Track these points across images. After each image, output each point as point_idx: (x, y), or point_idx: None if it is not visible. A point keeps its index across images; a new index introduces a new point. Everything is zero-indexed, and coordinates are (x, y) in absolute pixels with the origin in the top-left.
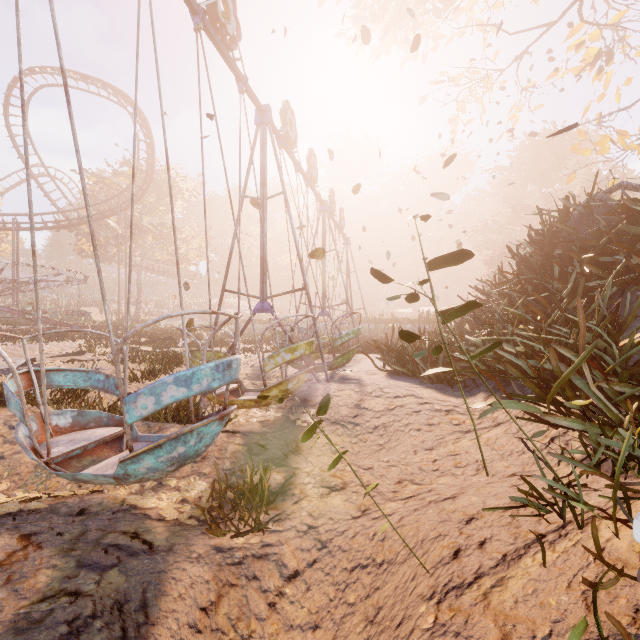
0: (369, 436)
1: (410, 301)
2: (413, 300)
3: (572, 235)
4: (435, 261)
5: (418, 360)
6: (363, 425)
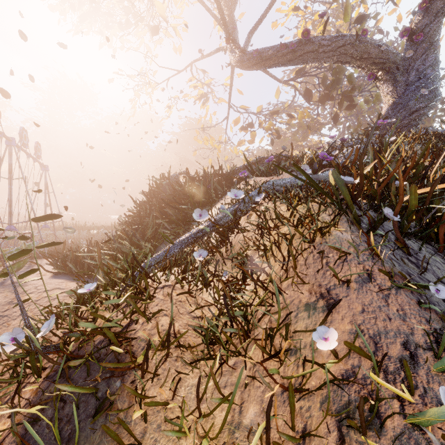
0: (13, 322)
1: (24, 239)
2: (26, 239)
3: (163, 193)
4: (39, 218)
5: (70, 264)
6: (10, 315)
